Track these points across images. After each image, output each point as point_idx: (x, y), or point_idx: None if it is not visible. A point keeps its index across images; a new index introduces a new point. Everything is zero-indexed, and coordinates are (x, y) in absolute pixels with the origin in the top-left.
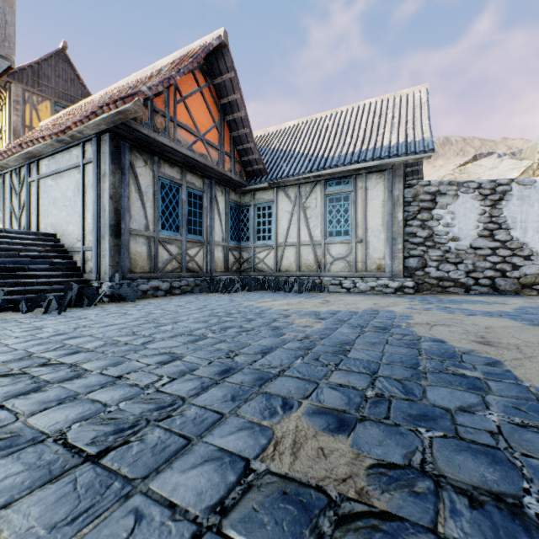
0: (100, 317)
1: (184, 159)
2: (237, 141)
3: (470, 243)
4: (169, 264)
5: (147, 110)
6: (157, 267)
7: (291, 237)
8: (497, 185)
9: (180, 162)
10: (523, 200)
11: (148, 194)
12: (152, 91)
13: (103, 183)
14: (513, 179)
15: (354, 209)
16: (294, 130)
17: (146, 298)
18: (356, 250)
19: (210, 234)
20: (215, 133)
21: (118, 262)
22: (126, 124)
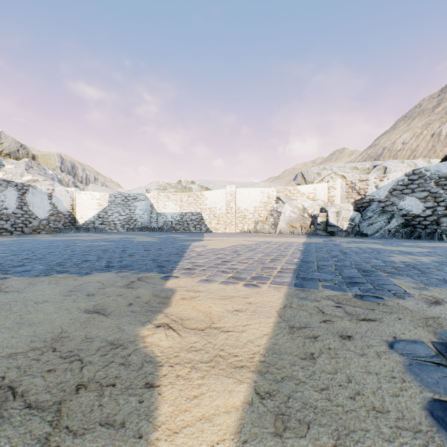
0: None
1: None
2: None
3: (13, 211)
4: None
5: None
6: None
7: None
8: (24, 186)
9: None
10: (34, 194)
11: None
12: None
13: None
14: (30, 185)
15: None
16: None
17: None
18: None
19: None
20: None
21: None
22: None
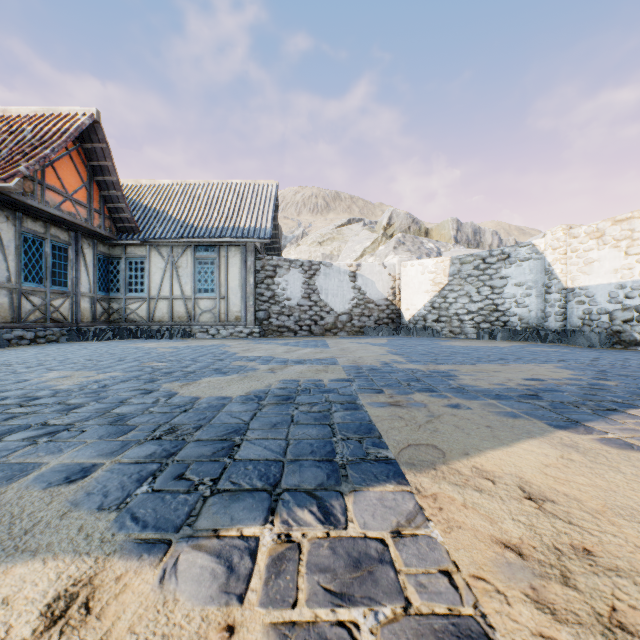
0: None
1: (51, 217)
2: (107, 200)
3: (297, 302)
4: (33, 314)
5: None
6: (20, 317)
7: (165, 291)
8: (312, 265)
9: (45, 218)
10: (326, 276)
11: (11, 248)
12: (30, 170)
13: None
14: (321, 262)
15: (218, 272)
16: (168, 190)
17: (11, 346)
18: (220, 305)
19: (76, 285)
20: (84, 192)
21: None
22: None
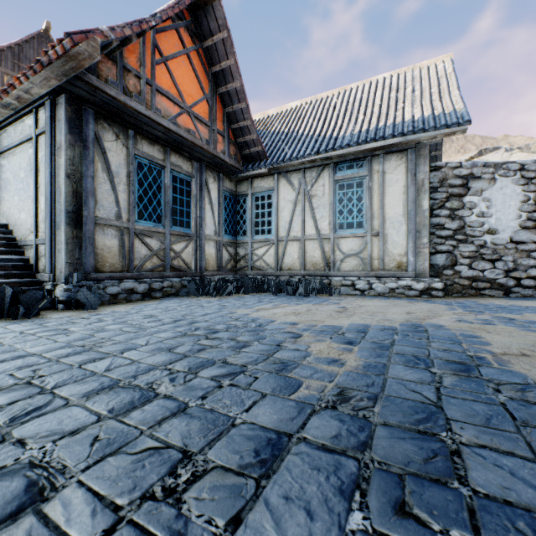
0: (17, 339)
1: (167, 134)
2: (231, 119)
3: (510, 236)
4: (149, 261)
5: (115, 67)
6: (132, 265)
7: (295, 230)
8: None
9: (162, 139)
10: None
11: (120, 176)
12: (115, 33)
13: (58, 158)
14: None
15: (369, 196)
16: (297, 110)
17: (115, 303)
18: (372, 245)
19: (199, 227)
20: (205, 106)
21: (78, 258)
22: (84, 79)
